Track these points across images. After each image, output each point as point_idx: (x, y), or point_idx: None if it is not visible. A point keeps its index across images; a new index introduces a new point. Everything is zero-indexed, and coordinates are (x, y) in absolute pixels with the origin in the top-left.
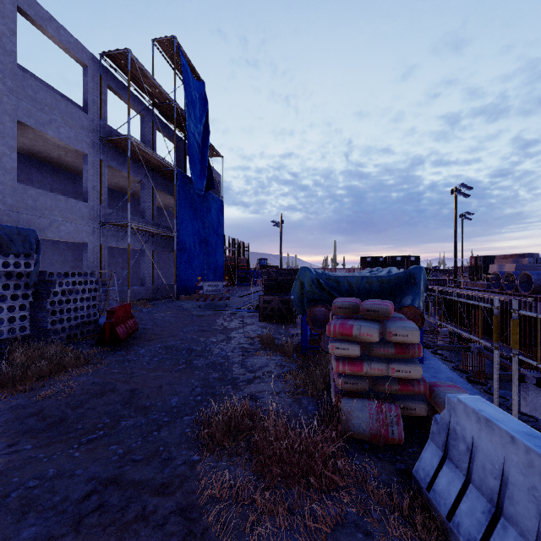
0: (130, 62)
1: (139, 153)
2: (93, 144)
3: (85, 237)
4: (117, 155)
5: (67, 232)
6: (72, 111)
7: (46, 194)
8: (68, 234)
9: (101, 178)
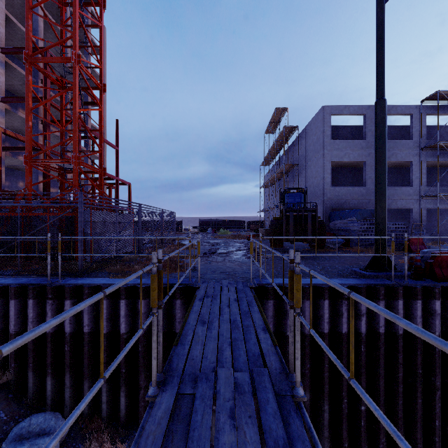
0: (441, 94)
1: (446, 149)
2: (416, 154)
3: (411, 205)
4: (434, 152)
5: (400, 204)
6: (403, 143)
7: (390, 188)
8: (401, 205)
9: (421, 171)
